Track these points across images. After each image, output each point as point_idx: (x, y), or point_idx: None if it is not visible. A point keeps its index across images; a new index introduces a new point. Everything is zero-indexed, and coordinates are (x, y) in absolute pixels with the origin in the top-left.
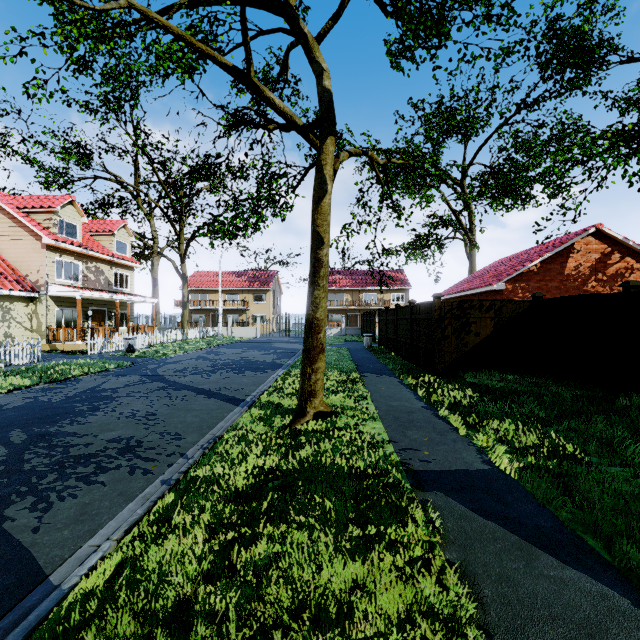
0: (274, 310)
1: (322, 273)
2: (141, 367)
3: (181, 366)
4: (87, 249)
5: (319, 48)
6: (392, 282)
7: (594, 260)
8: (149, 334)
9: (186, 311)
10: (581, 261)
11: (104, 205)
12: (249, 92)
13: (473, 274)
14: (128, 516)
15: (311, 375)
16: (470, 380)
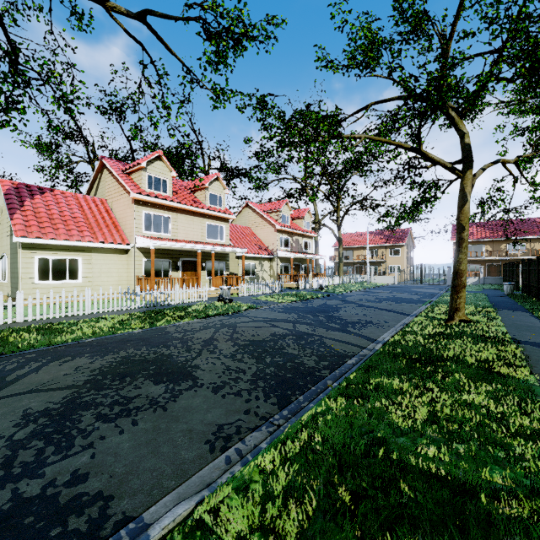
0: (407, 262)
1: (464, 245)
2: (334, 297)
3: (357, 298)
4: (292, 229)
5: (461, 121)
6: None
7: None
8: (325, 279)
9: (341, 264)
10: None
11: (288, 197)
12: (407, 133)
13: None
14: (387, 335)
15: (457, 299)
16: None
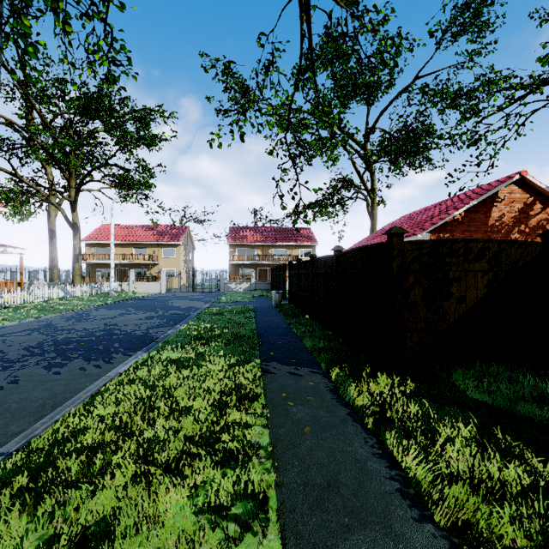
0: (185, 265)
1: None
2: None
3: None
4: None
5: None
6: (300, 238)
7: (517, 210)
8: (2, 292)
9: (77, 265)
10: (505, 211)
11: None
12: None
13: (382, 228)
14: None
15: None
16: (479, 397)
